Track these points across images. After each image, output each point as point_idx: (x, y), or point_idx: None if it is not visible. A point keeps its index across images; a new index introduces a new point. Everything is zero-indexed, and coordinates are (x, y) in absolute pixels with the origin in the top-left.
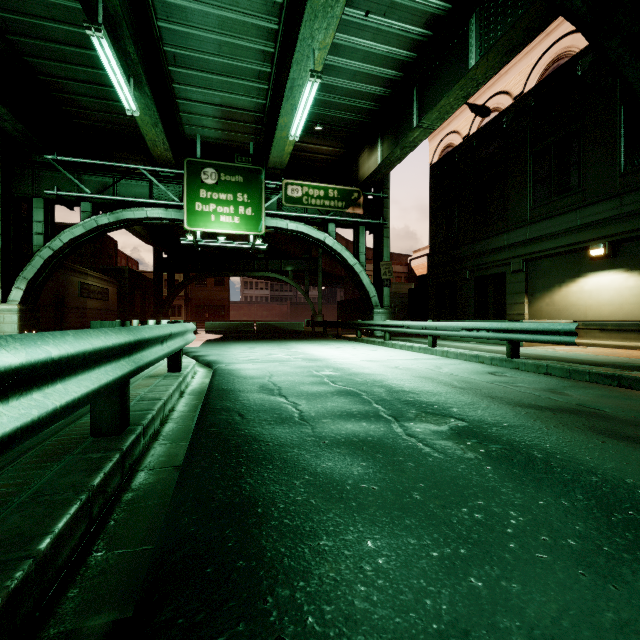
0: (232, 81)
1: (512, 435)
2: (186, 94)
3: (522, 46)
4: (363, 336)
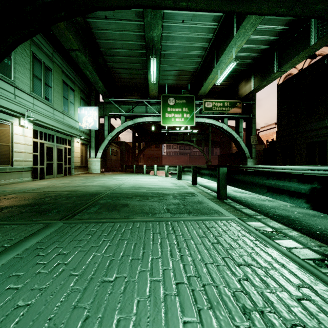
0: (186, 60)
1: None
2: (164, 68)
3: None
4: None
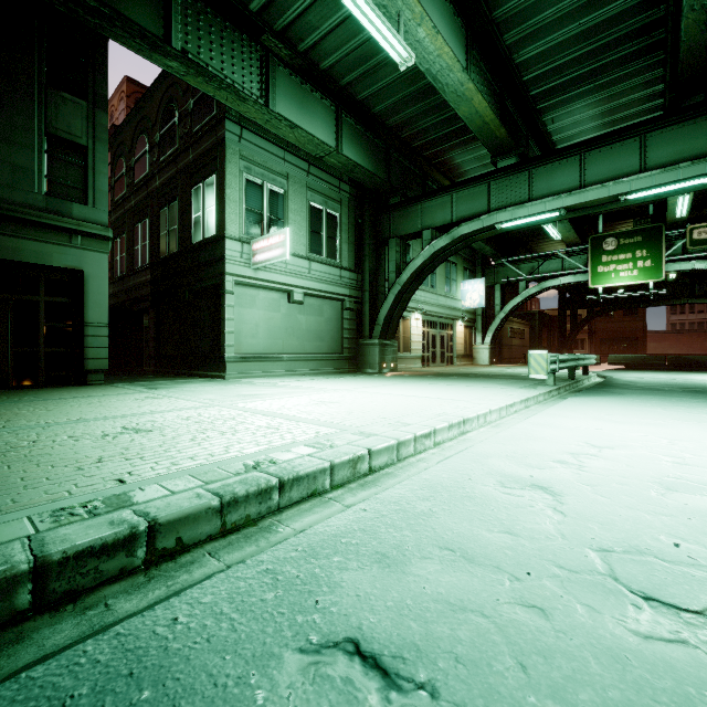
0: None
1: None
2: None
3: None
4: None
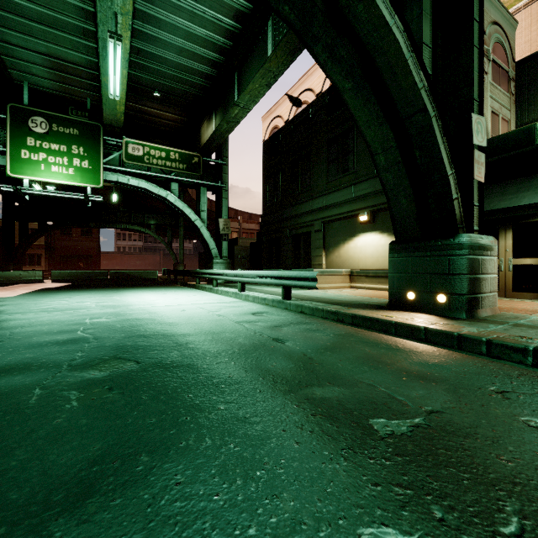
0: (55, 32)
1: (159, 376)
2: (3, 36)
3: (300, 50)
4: (203, 283)
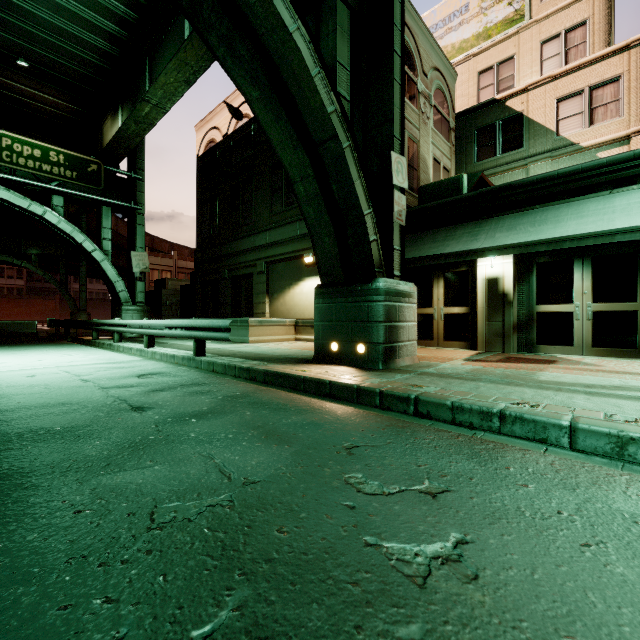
0: None
1: None
2: None
3: None
4: (106, 338)
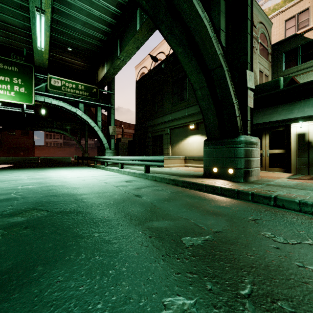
0: (1, 5)
1: (59, 219)
2: None
3: (155, 28)
4: (99, 164)
